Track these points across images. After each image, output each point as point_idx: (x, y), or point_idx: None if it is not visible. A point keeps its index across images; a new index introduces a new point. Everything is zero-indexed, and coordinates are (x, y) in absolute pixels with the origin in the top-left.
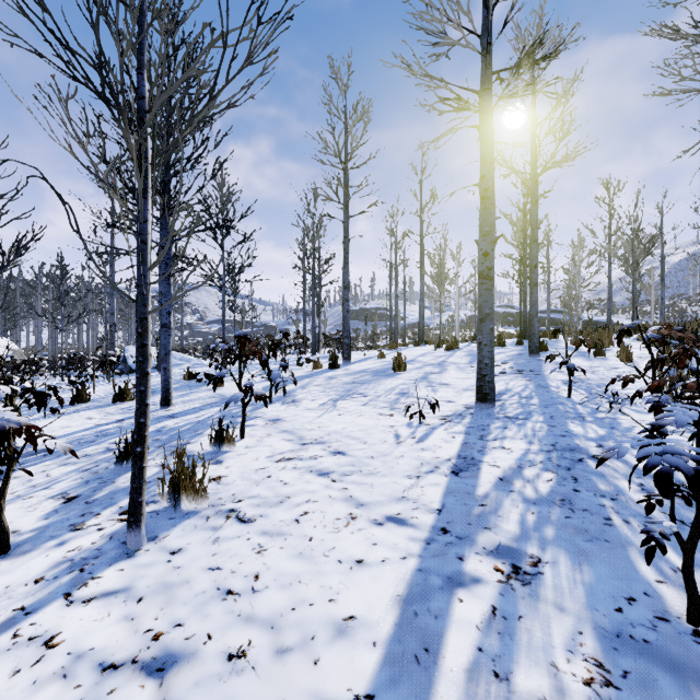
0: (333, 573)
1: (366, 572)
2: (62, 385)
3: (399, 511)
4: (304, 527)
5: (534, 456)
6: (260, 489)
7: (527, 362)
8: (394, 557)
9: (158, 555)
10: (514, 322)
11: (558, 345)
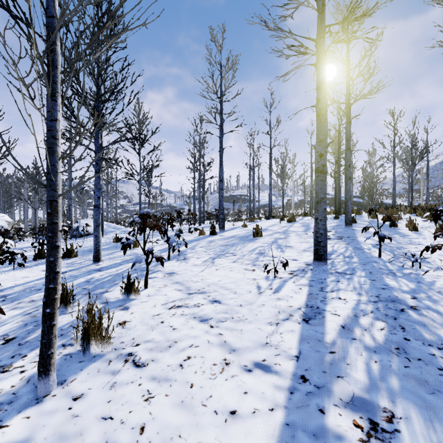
0: (209, 426)
1: (239, 426)
2: (15, 250)
3: (264, 357)
4: (187, 373)
5: (365, 306)
6: (154, 334)
7: (344, 231)
8: (263, 408)
9: (62, 400)
10: (329, 203)
11: (362, 219)
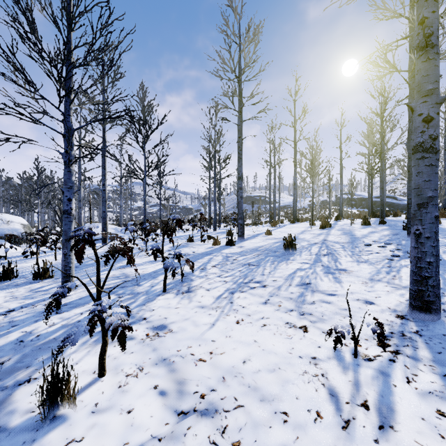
0: None
1: None
2: None
3: None
4: None
5: None
6: None
7: None
8: None
9: None
10: (355, 204)
11: None
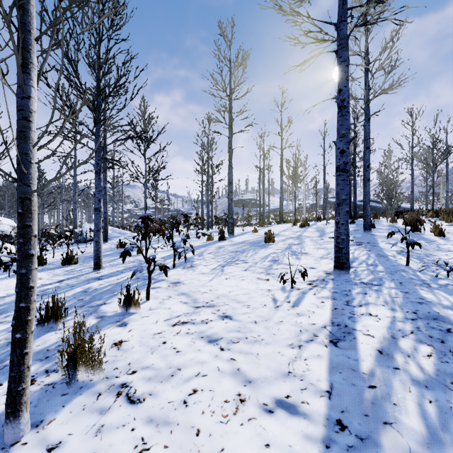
0: None
1: None
2: (2, 257)
3: (288, 392)
4: (192, 413)
5: (402, 325)
6: (154, 358)
7: (363, 236)
8: None
9: (33, 452)
10: None
11: (380, 223)
